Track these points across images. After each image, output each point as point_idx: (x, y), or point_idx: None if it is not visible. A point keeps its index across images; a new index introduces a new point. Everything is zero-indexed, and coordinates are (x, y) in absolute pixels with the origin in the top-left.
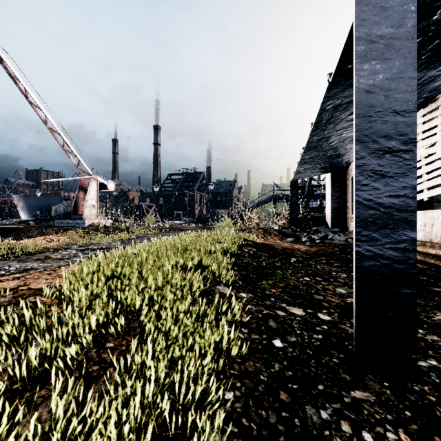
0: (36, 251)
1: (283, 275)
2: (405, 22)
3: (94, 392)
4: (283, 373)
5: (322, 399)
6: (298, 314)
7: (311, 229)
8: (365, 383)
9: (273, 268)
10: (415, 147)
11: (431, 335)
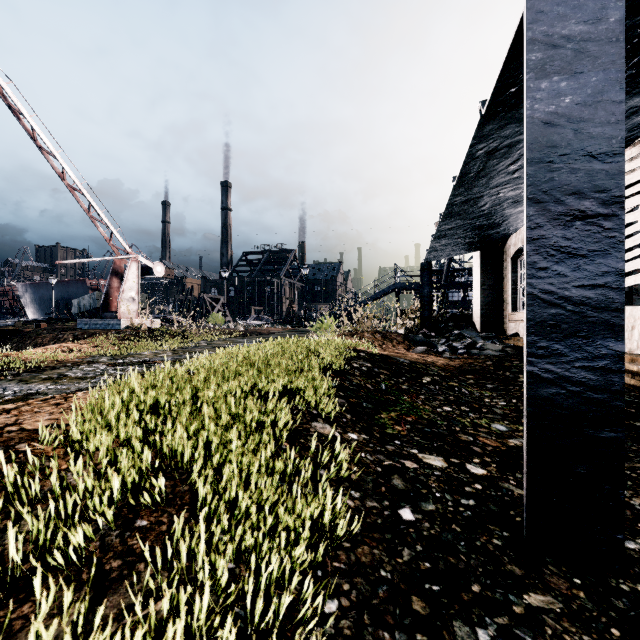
0: (45, 366)
1: (412, 403)
2: (606, 15)
3: (111, 607)
4: (416, 566)
5: (478, 609)
6: (437, 466)
7: (451, 333)
8: (545, 580)
9: (398, 392)
10: (621, 210)
11: (639, 499)
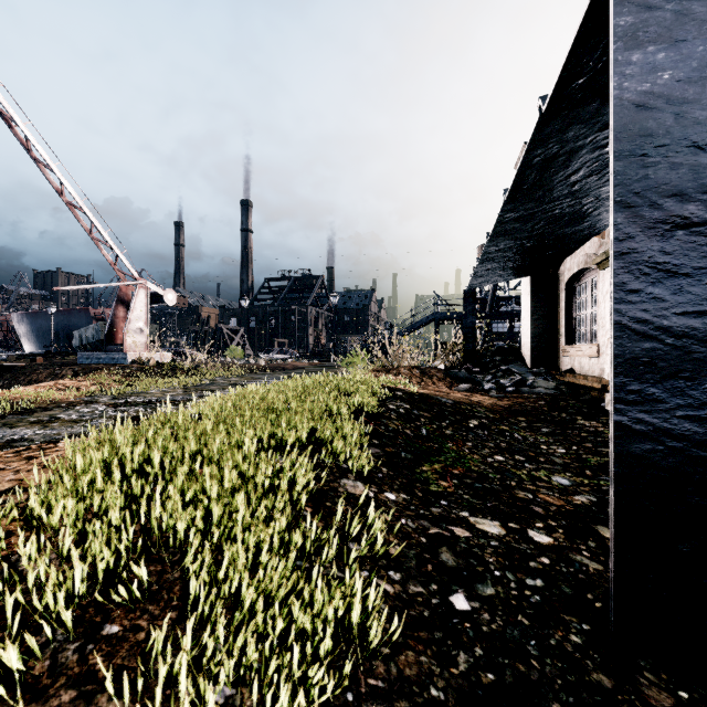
0: (36, 406)
1: (458, 452)
2: None
3: None
4: (477, 678)
5: None
6: (493, 534)
7: (498, 368)
8: (642, 694)
9: (441, 439)
10: None
11: None
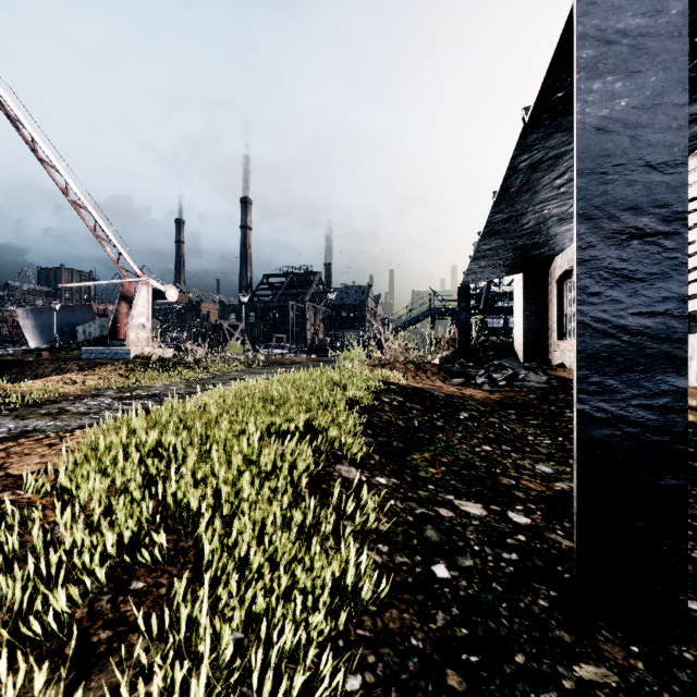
0: (45, 399)
1: (448, 442)
2: (667, 6)
3: (96, 688)
4: (452, 632)
5: (523, 684)
6: (475, 514)
7: (491, 363)
8: (598, 648)
9: (432, 430)
10: (684, 228)
11: None
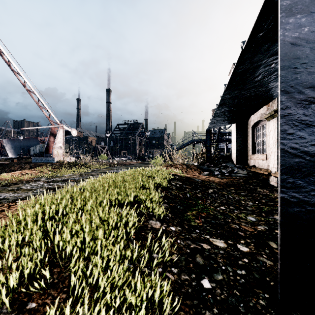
0: (11, 183)
1: (204, 205)
2: None
3: None
4: None
5: None
6: (221, 247)
7: (221, 165)
8: None
9: (196, 199)
10: None
11: None
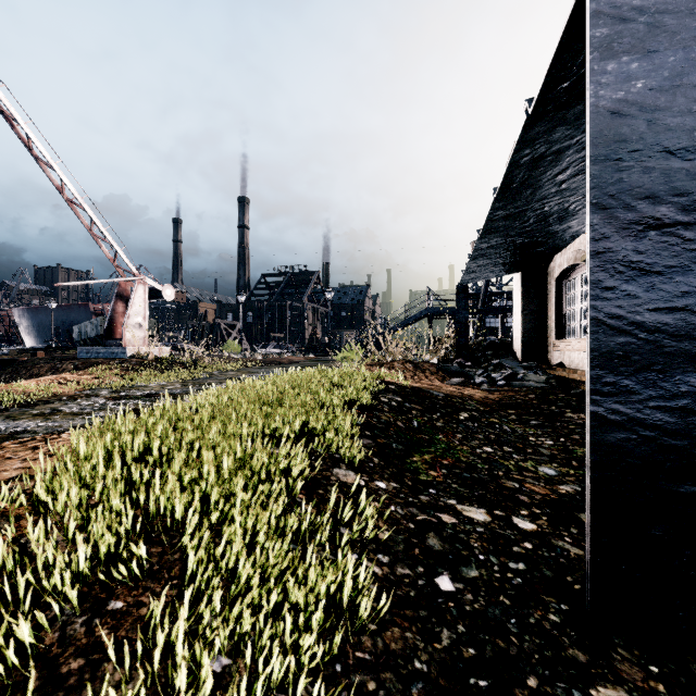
0: (38, 400)
1: (448, 443)
2: None
3: None
4: (458, 653)
5: None
6: (479, 520)
7: (489, 362)
8: (615, 668)
9: (432, 431)
10: None
11: None
